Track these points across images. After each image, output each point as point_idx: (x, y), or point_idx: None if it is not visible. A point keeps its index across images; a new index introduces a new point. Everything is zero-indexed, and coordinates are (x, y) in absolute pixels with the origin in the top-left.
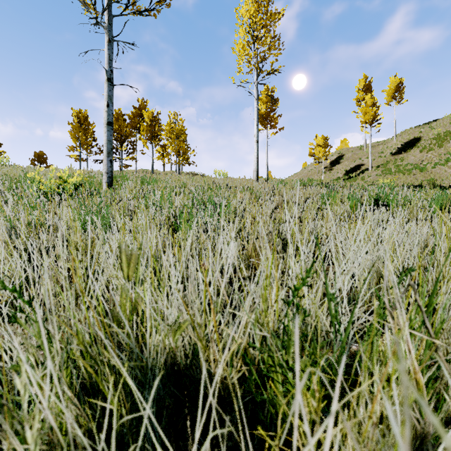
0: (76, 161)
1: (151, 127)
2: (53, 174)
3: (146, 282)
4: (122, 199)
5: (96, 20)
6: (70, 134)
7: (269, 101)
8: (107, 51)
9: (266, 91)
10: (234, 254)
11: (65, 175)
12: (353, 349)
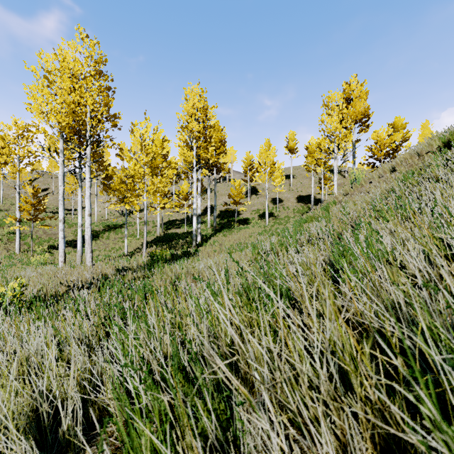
0: None
1: None
2: None
3: None
4: None
5: None
6: None
7: None
8: None
9: None
10: None
11: None
12: None
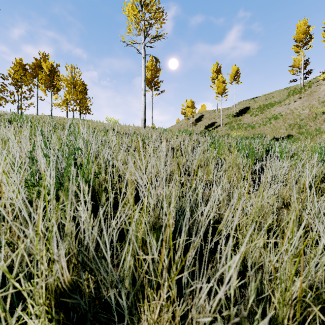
0: None
1: (50, 77)
2: None
3: None
4: None
5: None
6: None
7: (154, 69)
8: None
9: (151, 61)
10: None
11: None
12: None
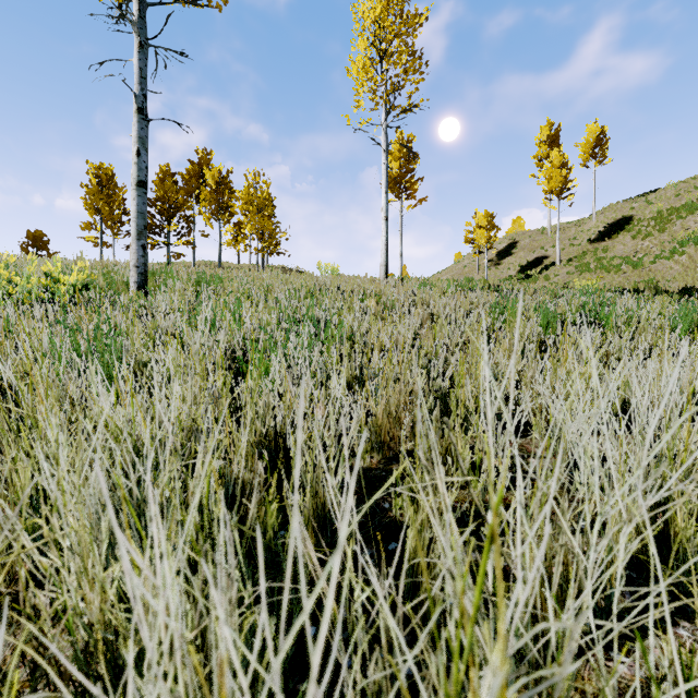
0: (95, 246)
1: (218, 194)
2: (33, 268)
3: (120, 562)
4: (158, 311)
5: (117, 9)
6: (85, 204)
7: (404, 157)
8: (137, 62)
9: (400, 140)
10: (350, 435)
11: (55, 270)
12: (622, 675)
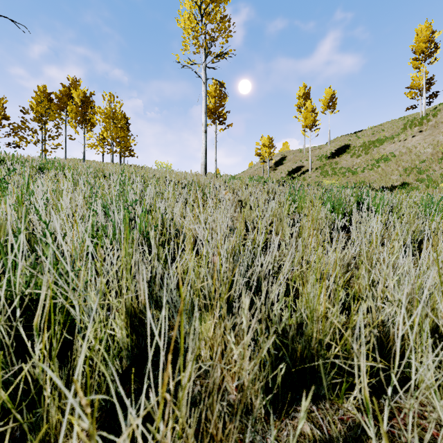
0: None
1: (82, 109)
2: None
3: None
4: None
5: None
6: None
7: (218, 96)
8: None
9: (215, 85)
10: None
11: None
12: None
